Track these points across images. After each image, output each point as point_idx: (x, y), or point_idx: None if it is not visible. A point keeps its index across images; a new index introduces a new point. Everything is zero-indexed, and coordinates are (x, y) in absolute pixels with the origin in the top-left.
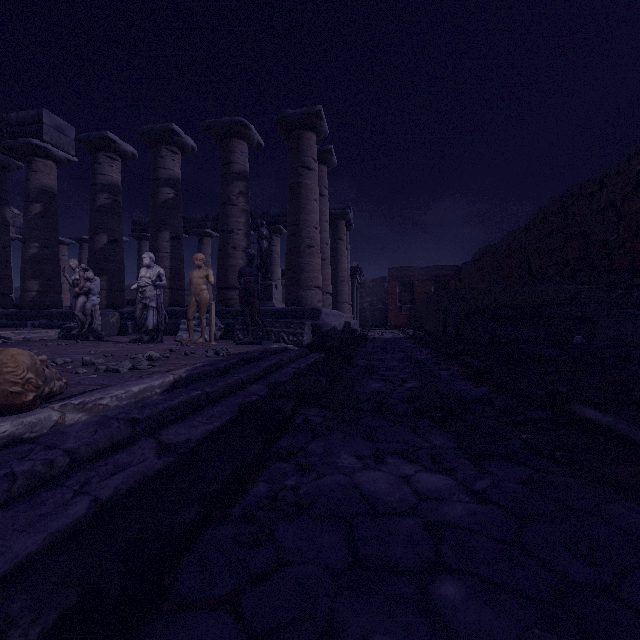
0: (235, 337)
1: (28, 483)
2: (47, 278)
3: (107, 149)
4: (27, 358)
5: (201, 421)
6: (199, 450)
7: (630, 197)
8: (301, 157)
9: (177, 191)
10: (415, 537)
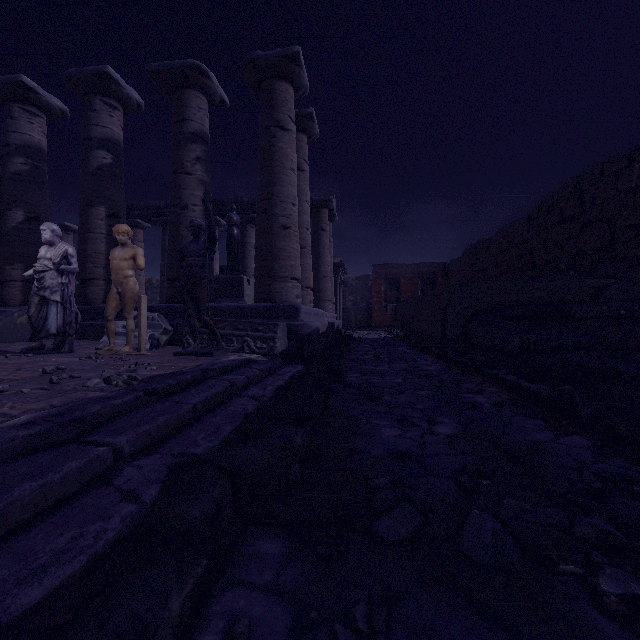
0: (184, 343)
1: None
2: None
3: (24, 100)
4: None
5: None
6: None
7: None
8: (274, 113)
9: (117, 156)
10: None
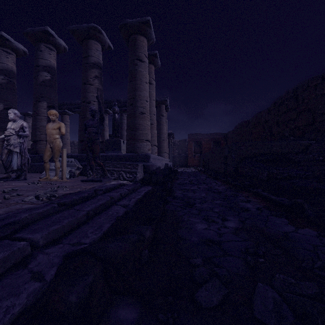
0: (87, 174)
1: None
2: None
3: (3, 45)
4: None
5: None
6: None
7: None
8: (136, 53)
9: (53, 75)
10: None
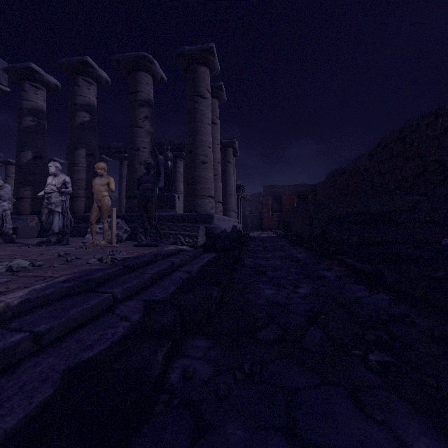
0: (138, 239)
1: None
2: None
3: (32, 79)
4: None
5: None
6: None
7: None
8: (197, 87)
9: (92, 116)
10: None
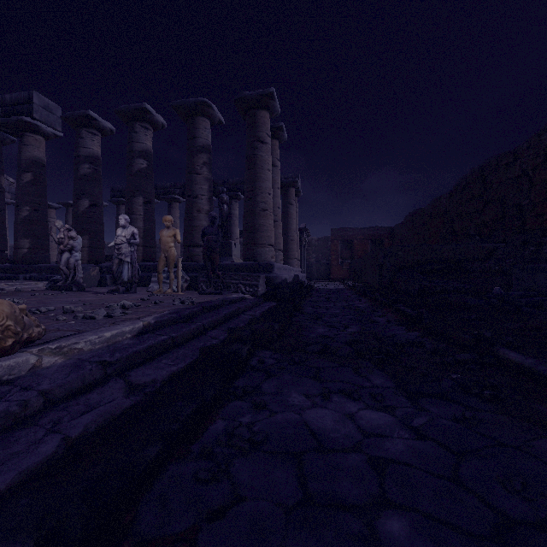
0: (199, 288)
1: (3, 423)
2: (37, 237)
3: (89, 125)
4: (7, 307)
5: (166, 363)
6: (164, 390)
7: (540, 167)
8: (256, 132)
9: (149, 162)
10: (360, 472)
